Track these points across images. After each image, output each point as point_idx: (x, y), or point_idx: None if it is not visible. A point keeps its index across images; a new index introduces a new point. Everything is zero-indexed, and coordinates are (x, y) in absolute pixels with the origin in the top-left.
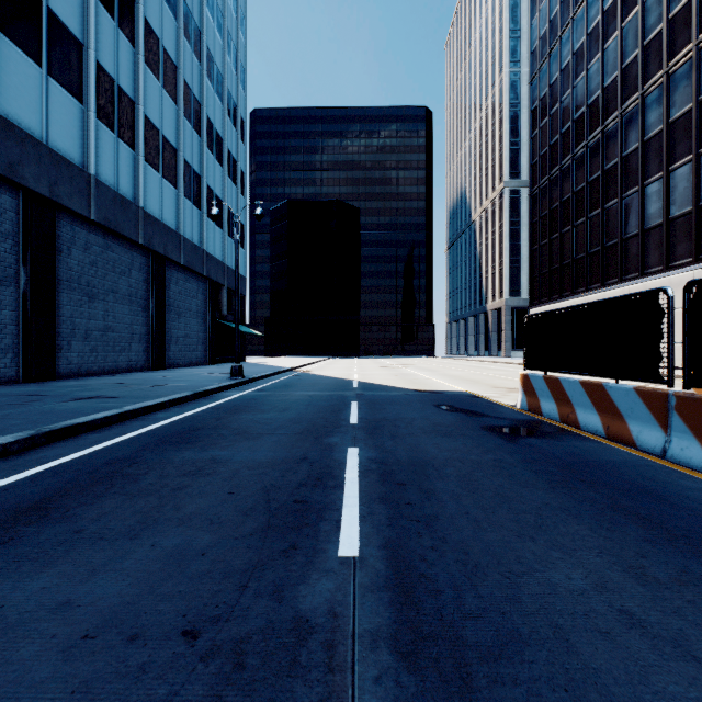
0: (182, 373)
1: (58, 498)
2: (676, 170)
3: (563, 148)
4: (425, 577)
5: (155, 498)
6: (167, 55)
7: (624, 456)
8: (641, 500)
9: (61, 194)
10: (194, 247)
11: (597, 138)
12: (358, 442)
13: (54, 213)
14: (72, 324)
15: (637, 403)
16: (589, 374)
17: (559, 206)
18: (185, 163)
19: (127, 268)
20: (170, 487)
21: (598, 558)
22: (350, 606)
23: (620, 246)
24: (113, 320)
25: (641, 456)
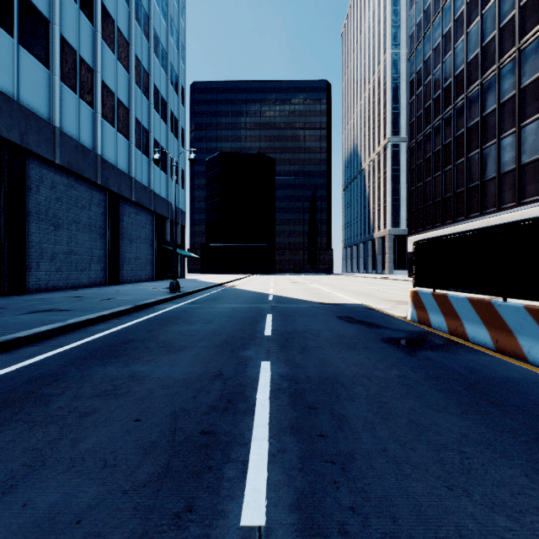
0: (132, 288)
1: None
2: (526, 126)
3: (434, 110)
4: None
5: (56, 428)
6: (121, 33)
7: (521, 372)
8: None
9: (30, 142)
10: (143, 187)
11: (462, 102)
12: (270, 356)
13: (24, 157)
14: (41, 248)
15: (528, 320)
16: (477, 292)
17: (432, 156)
18: (136, 121)
19: (88, 203)
20: (78, 412)
21: None
22: None
23: (480, 187)
24: (75, 245)
25: (536, 372)
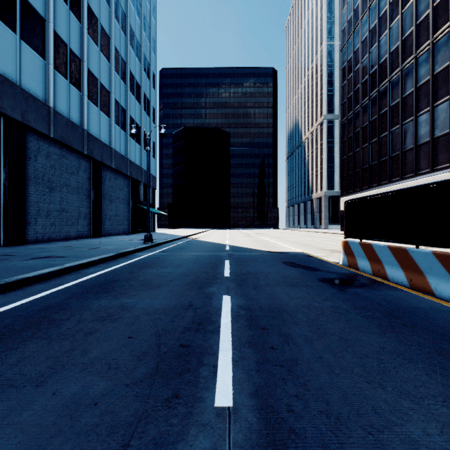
0: (112, 239)
1: None
2: (438, 106)
3: (362, 93)
4: (294, 432)
5: (68, 342)
6: (103, 29)
7: (429, 303)
8: None
9: (30, 119)
10: (121, 156)
11: (385, 86)
12: (230, 291)
13: (25, 132)
14: (38, 206)
15: (435, 263)
16: (395, 241)
17: (360, 130)
18: (115, 101)
19: (76, 169)
20: (83, 332)
21: (445, 408)
22: None
23: (401, 156)
24: (66, 204)
25: (441, 303)
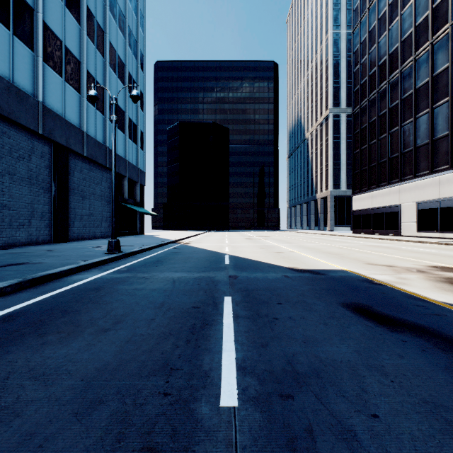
0: (73, 246)
1: None
2: None
3: (380, 76)
4: None
5: None
6: None
7: None
8: None
9: None
10: (97, 143)
11: (409, 65)
12: None
13: None
14: None
15: None
16: None
17: (377, 119)
18: (89, 75)
19: (27, 154)
20: None
21: None
22: None
23: (431, 145)
24: (9, 199)
25: None
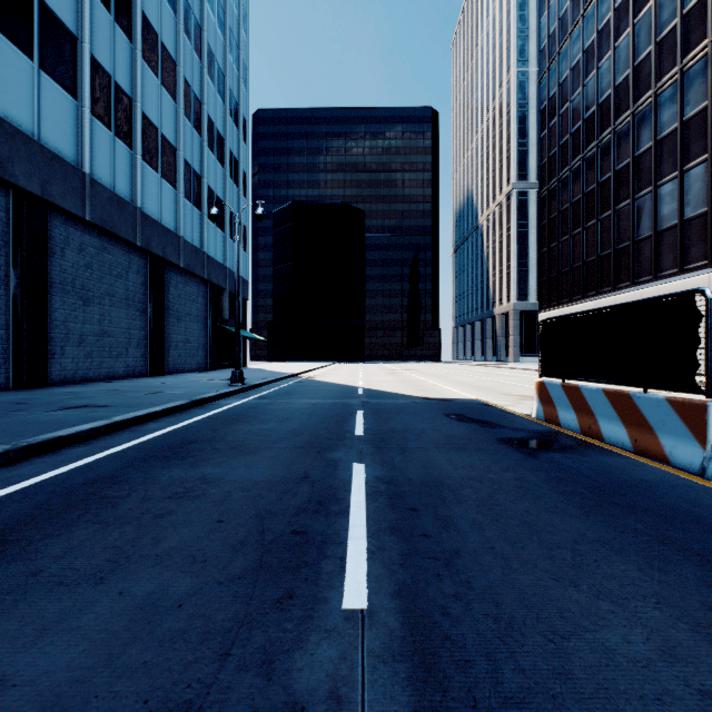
0: (181, 379)
1: (21, 528)
2: (690, 170)
3: (573, 148)
4: (449, 640)
5: (132, 528)
6: (166, 51)
7: (659, 475)
8: (690, 530)
9: (54, 193)
10: (194, 249)
11: (608, 138)
12: (364, 457)
13: (46, 213)
14: (66, 328)
15: (670, 414)
16: (613, 382)
17: (569, 208)
18: (185, 163)
19: (124, 270)
20: (152, 514)
21: (657, 612)
22: (358, 685)
23: (632, 248)
24: (109, 325)
25: (677, 475)
